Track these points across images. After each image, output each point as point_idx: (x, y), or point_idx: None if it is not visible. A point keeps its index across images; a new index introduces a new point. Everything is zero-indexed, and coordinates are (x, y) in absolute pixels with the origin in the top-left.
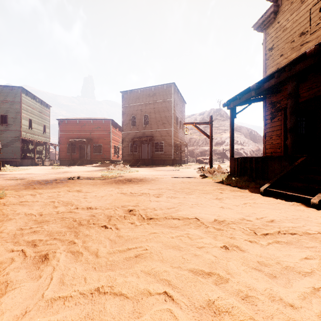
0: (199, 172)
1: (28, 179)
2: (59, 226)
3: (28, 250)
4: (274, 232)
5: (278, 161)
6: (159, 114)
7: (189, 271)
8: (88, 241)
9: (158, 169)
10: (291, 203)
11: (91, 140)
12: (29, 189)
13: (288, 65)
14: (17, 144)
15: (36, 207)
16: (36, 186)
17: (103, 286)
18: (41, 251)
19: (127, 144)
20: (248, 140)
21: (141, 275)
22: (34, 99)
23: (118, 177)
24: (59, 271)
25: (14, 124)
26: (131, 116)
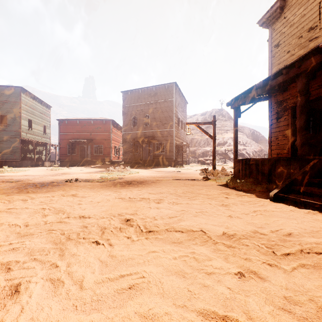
0: (202, 174)
1: (24, 182)
2: (44, 242)
3: None
4: (296, 251)
5: (287, 163)
6: (160, 114)
7: (198, 313)
8: (73, 263)
9: (159, 170)
10: (306, 211)
11: (91, 140)
12: (22, 193)
13: (298, 60)
14: (17, 144)
15: (23, 215)
16: (30, 190)
17: None
18: (14, 278)
19: (128, 145)
20: (250, 141)
21: (134, 320)
22: (34, 99)
23: (117, 179)
24: (29, 313)
25: (13, 125)
26: (132, 116)
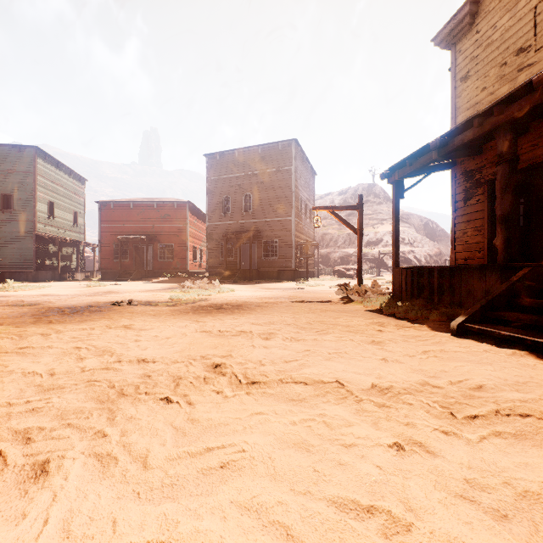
0: (340, 293)
1: (42, 305)
2: (82, 399)
3: (13, 452)
4: (488, 412)
5: (480, 274)
6: (270, 193)
7: (329, 503)
8: (131, 430)
9: (269, 286)
10: (509, 351)
11: (154, 237)
12: (41, 323)
13: (498, 104)
14: (29, 244)
15: (46, 358)
16: (54, 318)
17: (149, 542)
18: (38, 453)
19: (216, 244)
20: (422, 237)
21: (230, 512)
22: (58, 168)
23: (198, 301)
24: (65, 503)
25: (23, 210)
26: (222, 196)
